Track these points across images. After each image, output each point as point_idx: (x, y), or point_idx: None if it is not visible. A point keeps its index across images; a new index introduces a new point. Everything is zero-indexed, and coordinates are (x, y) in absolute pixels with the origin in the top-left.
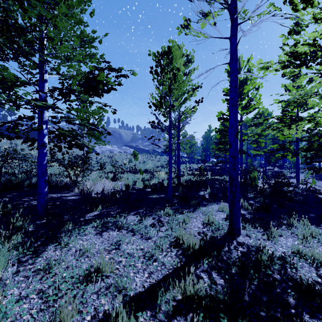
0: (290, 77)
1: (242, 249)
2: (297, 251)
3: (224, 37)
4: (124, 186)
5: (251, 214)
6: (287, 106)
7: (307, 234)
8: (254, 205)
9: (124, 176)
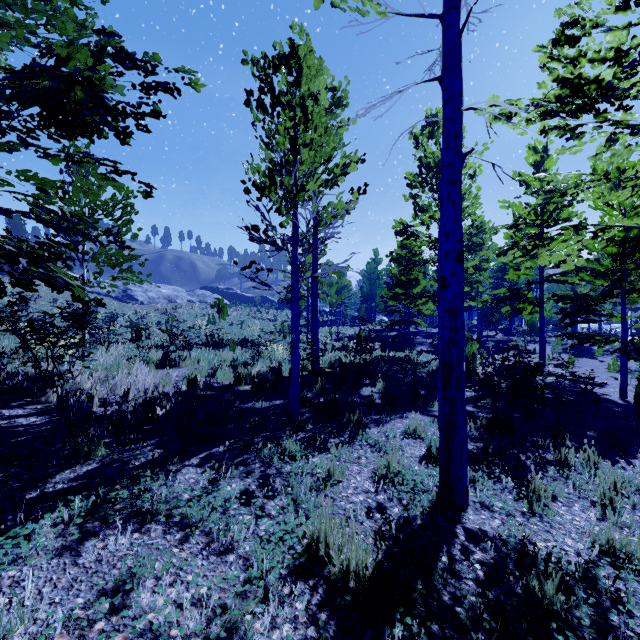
0: (566, 132)
1: (483, 557)
2: (609, 546)
3: (427, 14)
4: (185, 383)
5: (476, 441)
6: (545, 204)
7: (610, 491)
8: (478, 416)
9: (189, 357)
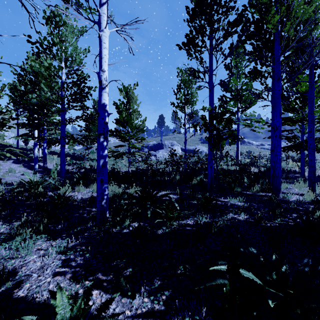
0: None
1: None
2: None
3: None
4: None
5: None
6: None
7: None
8: None
9: None
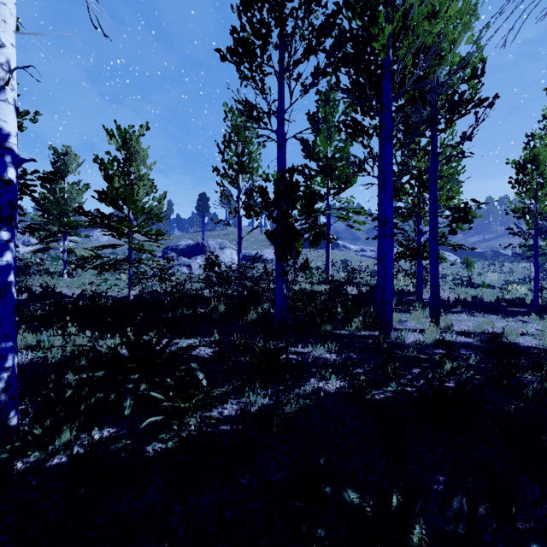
0: None
1: None
2: None
3: None
4: (469, 298)
5: None
6: None
7: None
8: None
9: (461, 290)
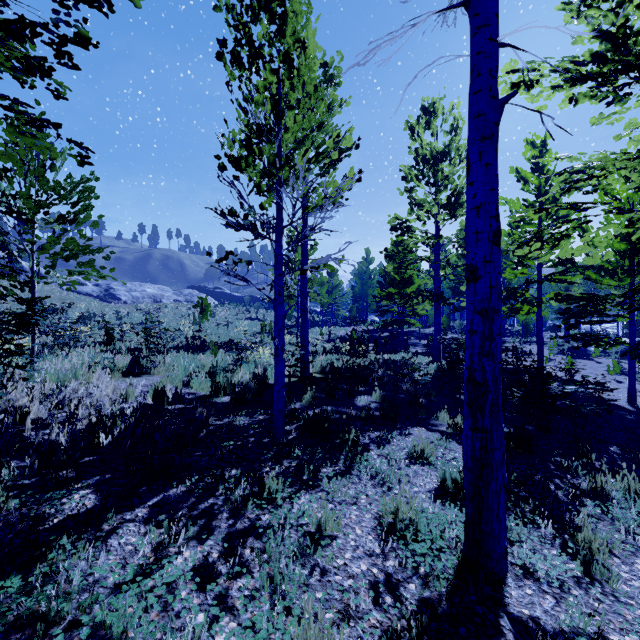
0: (608, 93)
1: None
2: None
3: None
4: (151, 395)
5: None
6: (565, 190)
7: None
8: None
9: (162, 362)
